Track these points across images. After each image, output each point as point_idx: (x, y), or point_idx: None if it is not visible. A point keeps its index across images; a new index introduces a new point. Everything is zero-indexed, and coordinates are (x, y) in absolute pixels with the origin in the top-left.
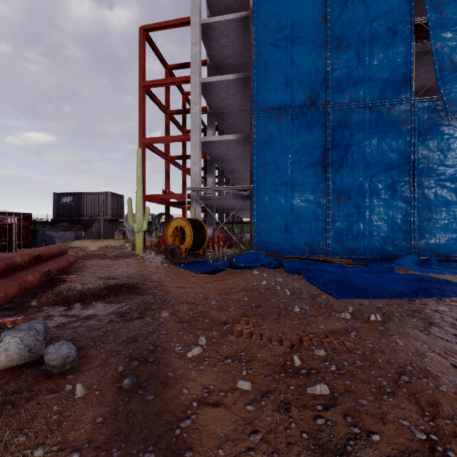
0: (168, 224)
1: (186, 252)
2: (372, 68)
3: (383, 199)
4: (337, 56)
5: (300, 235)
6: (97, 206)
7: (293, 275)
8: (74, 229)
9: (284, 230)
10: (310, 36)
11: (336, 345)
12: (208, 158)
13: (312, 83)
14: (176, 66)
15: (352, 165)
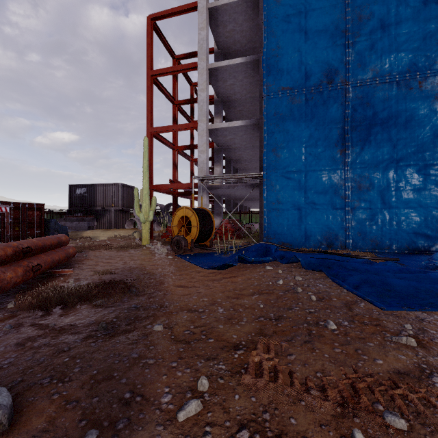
0: None
1: (192, 243)
2: (399, 38)
3: (412, 185)
4: (358, 27)
5: (315, 225)
6: (108, 197)
7: (314, 273)
8: (87, 219)
9: (297, 221)
10: (326, 7)
11: (420, 406)
12: (216, 147)
13: (329, 59)
14: (184, 55)
15: (375, 147)
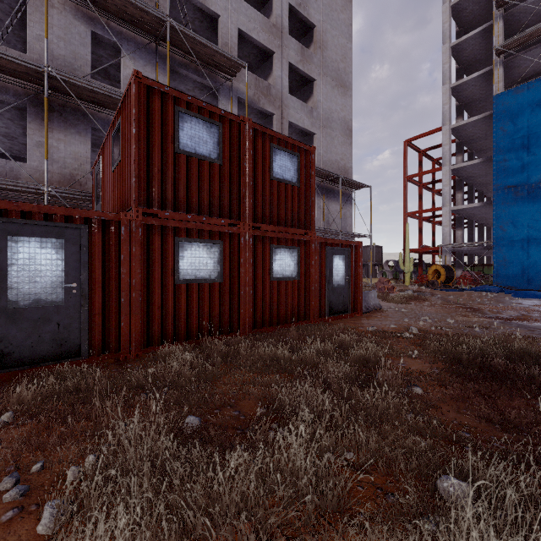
0: (421, 267)
1: (441, 283)
2: None
3: None
4: None
5: (535, 275)
6: (365, 255)
7: (507, 294)
8: None
9: (521, 272)
10: None
11: (492, 299)
12: (457, 215)
13: None
14: (428, 149)
15: None
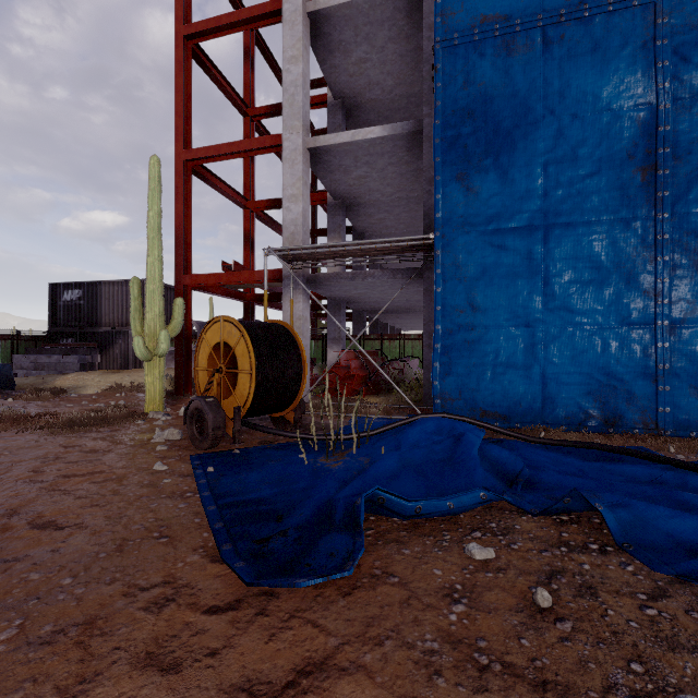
0: None
1: (237, 421)
2: None
3: None
4: None
5: (571, 367)
6: (124, 307)
7: None
8: (81, 350)
9: (523, 355)
10: None
11: None
12: (331, 200)
13: None
14: None
15: None
